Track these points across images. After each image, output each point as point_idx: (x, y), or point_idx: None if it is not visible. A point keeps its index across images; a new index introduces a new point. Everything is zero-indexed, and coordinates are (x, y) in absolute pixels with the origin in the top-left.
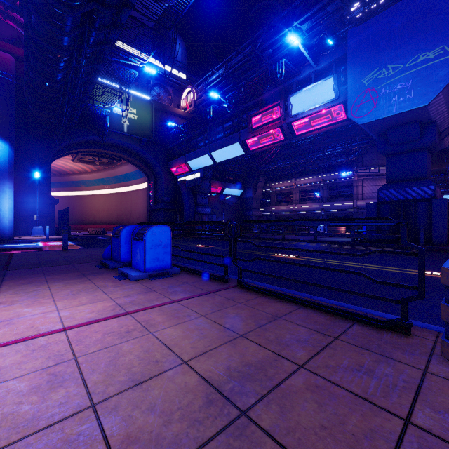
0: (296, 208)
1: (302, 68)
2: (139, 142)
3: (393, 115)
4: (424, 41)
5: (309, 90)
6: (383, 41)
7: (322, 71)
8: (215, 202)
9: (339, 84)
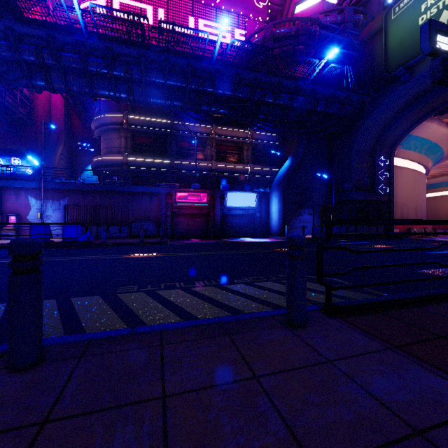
0: None
1: None
2: None
3: None
4: None
5: None
6: None
7: None
8: None
9: None
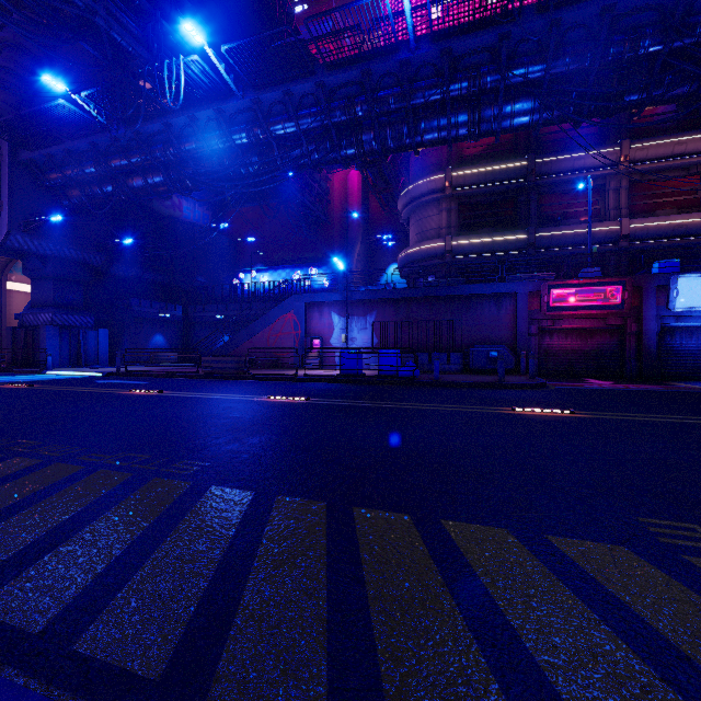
0: None
1: None
2: None
3: None
4: None
5: None
6: None
7: None
8: None
9: None
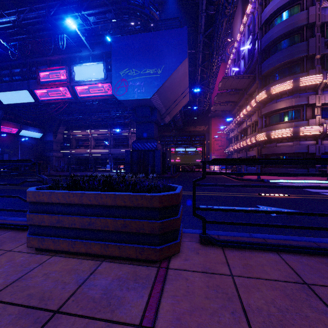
0: (91, 152)
1: (83, 48)
2: None
3: (135, 99)
4: (149, 62)
5: (87, 66)
6: (130, 53)
7: (98, 57)
8: (9, 142)
9: (108, 70)
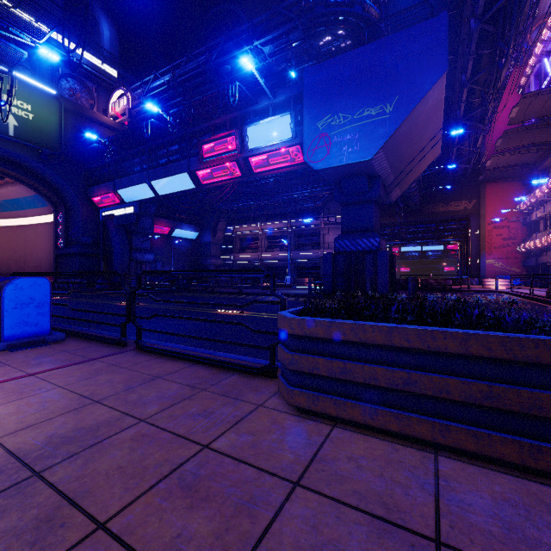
0: (262, 257)
1: (260, 97)
2: (38, 153)
3: (343, 165)
4: (368, 96)
5: (266, 124)
6: (335, 87)
7: (281, 105)
8: (161, 246)
9: (297, 123)
